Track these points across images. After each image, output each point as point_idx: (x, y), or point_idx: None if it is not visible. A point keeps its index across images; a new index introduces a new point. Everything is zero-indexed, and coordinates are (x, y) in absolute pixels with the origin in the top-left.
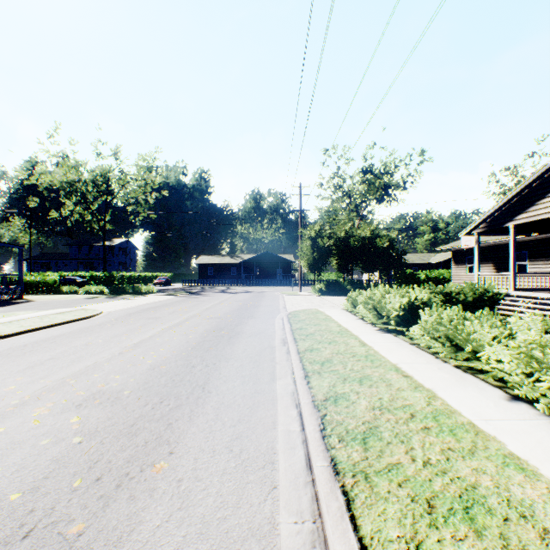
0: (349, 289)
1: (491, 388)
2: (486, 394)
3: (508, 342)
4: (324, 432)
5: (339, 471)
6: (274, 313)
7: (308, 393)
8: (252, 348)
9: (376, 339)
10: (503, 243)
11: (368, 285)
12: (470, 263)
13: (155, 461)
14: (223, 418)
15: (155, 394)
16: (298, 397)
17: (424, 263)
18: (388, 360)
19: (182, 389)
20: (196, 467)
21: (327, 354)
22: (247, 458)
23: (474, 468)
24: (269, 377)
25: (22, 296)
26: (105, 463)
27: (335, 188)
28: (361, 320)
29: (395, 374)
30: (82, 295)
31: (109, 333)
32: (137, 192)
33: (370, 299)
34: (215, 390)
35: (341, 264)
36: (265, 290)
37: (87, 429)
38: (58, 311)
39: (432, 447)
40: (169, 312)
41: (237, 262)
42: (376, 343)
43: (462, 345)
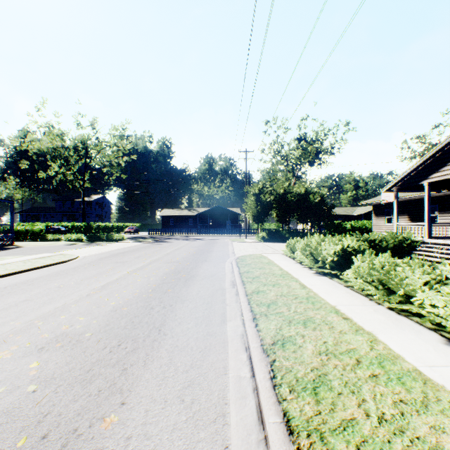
0: (287, 236)
1: (427, 330)
2: (424, 337)
3: (441, 288)
4: (274, 381)
5: (293, 429)
6: (224, 257)
7: (257, 336)
8: (205, 290)
9: (314, 281)
10: (416, 198)
11: (302, 234)
12: (388, 215)
13: (105, 413)
14: (177, 362)
15: (114, 337)
16: (247, 339)
17: (348, 215)
18: (328, 302)
19: (140, 331)
20: (146, 422)
21: (272, 296)
22: (199, 410)
23: (432, 426)
24: (220, 319)
25: (13, 242)
26: (54, 417)
27: (275, 153)
28: (299, 264)
29: (336, 316)
30: (63, 241)
31: (81, 275)
32: (111, 157)
33: (308, 246)
34: (170, 332)
35: (280, 216)
36: (217, 238)
37: (43, 375)
38: (40, 256)
39: (384, 398)
40: (135, 257)
41: (194, 214)
42: (315, 285)
43: (395, 289)
